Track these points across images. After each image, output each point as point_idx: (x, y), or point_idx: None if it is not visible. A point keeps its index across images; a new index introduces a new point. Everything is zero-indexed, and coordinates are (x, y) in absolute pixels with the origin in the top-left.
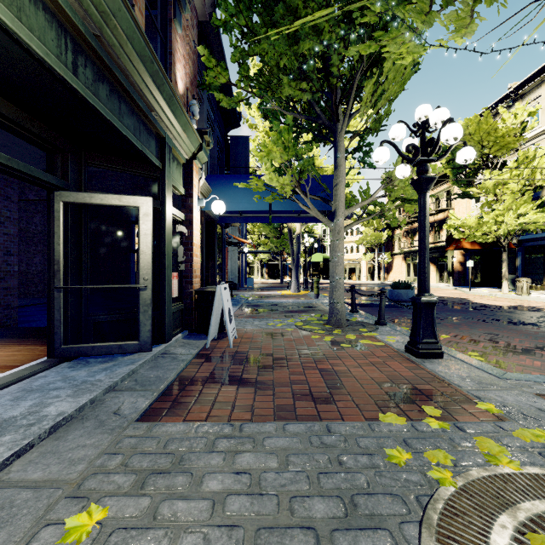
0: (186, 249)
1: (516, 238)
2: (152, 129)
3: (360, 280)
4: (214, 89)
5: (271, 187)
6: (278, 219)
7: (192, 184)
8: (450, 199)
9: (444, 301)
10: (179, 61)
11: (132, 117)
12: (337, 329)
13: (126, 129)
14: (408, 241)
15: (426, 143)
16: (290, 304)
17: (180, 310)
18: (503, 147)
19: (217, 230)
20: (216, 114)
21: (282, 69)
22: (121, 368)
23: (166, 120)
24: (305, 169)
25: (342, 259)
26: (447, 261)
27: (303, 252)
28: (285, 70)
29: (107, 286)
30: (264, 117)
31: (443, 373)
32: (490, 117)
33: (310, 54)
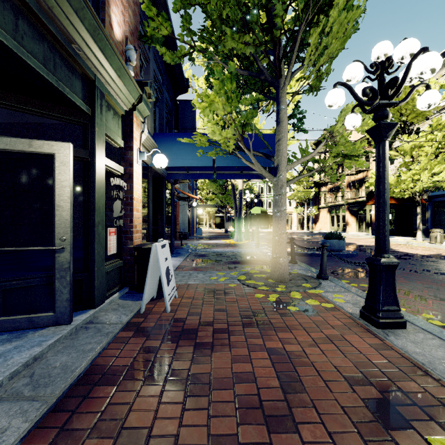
0: (125, 203)
1: (426, 194)
2: (75, 67)
3: (292, 229)
4: (156, 42)
5: (215, 144)
6: (222, 175)
7: (131, 136)
8: (369, 161)
9: (369, 249)
10: (115, 4)
11: (40, 44)
12: (281, 285)
13: (27, 53)
14: (332, 197)
15: (386, 84)
16: (233, 254)
17: (118, 267)
18: (419, 115)
19: (166, 186)
20: (165, 78)
21: (225, 22)
22: (20, 353)
23: (93, 58)
24: (248, 121)
25: (285, 213)
26: (365, 214)
27: (244, 206)
28: (228, 22)
29: (10, 249)
30: (210, 87)
31: (419, 356)
32: (408, 88)
33: (253, 2)
